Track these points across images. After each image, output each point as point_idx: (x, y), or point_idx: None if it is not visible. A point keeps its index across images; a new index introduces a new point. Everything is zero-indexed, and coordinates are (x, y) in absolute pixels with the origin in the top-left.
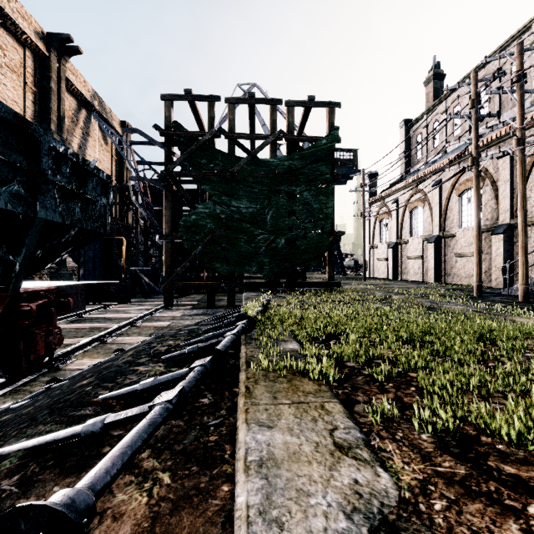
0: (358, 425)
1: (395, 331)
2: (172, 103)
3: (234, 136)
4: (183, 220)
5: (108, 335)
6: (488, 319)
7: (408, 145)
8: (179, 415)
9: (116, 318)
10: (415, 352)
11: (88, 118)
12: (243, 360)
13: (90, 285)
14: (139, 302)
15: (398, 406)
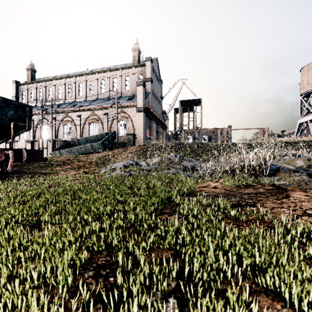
0: None
1: None
2: None
3: None
4: None
5: None
6: None
7: (18, 93)
8: None
9: None
10: None
11: None
12: None
13: None
14: None
15: None
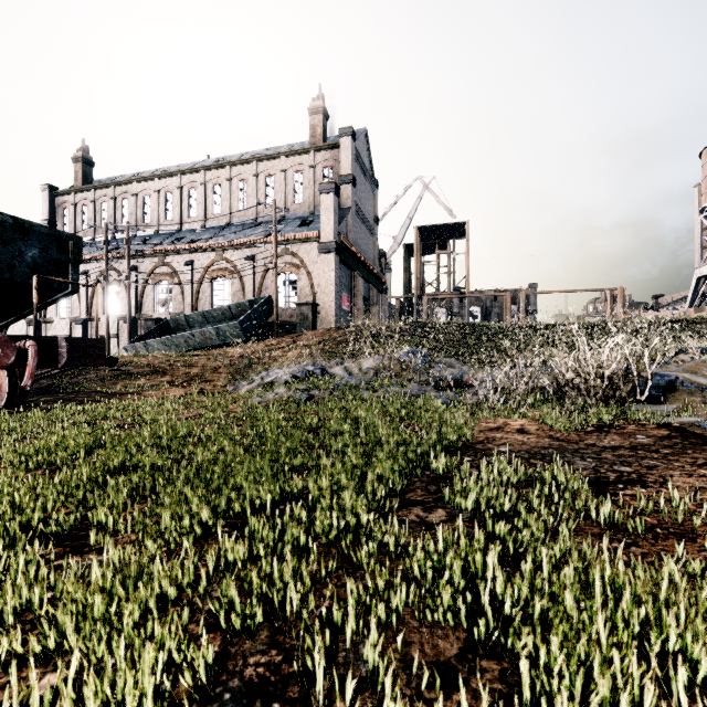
0: None
1: None
2: None
3: None
4: None
5: None
6: None
7: (53, 214)
8: None
9: None
10: None
11: None
12: None
13: None
14: None
15: None
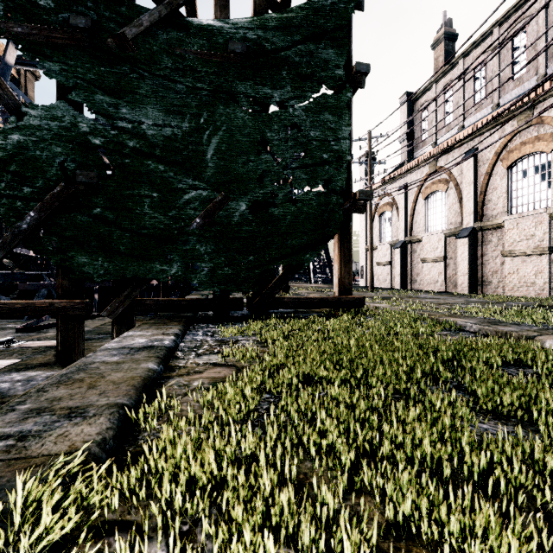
0: None
1: None
2: None
3: None
4: None
5: None
6: None
7: (411, 124)
8: None
9: None
10: None
11: None
12: None
13: None
14: None
15: None
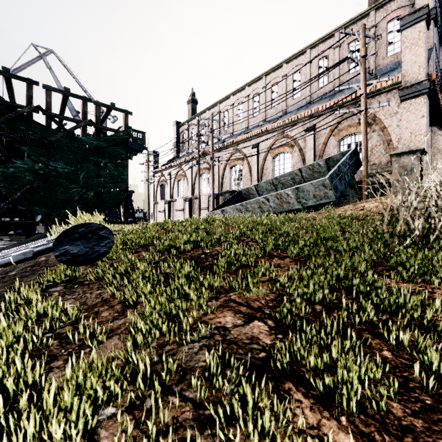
0: None
1: None
2: None
3: (51, 115)
4: (1, 171)
5: None
6: None
7: (178, 138)
8: None
9: None
10: None
11: None
12: None
13: None
14: None
15: None
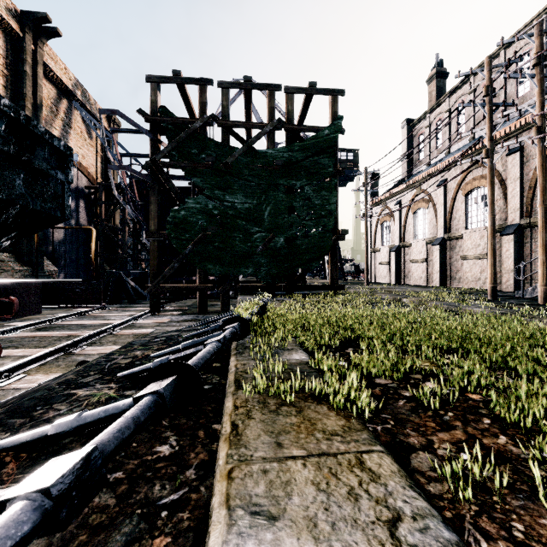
0: (431, 503)
1: (427, 336)
2: (159, 85)
3: (228, 124)
4: (172, 216)
5: (77, 344)
6: (525, 322)
7: (410, 146)
8: (71, 520)
9: (92, 325)
10: (477, 364)
11: (69, 108)
12: (231, 378)
13: (52, 285)
14: (123, 308)
15: (481, 456)
